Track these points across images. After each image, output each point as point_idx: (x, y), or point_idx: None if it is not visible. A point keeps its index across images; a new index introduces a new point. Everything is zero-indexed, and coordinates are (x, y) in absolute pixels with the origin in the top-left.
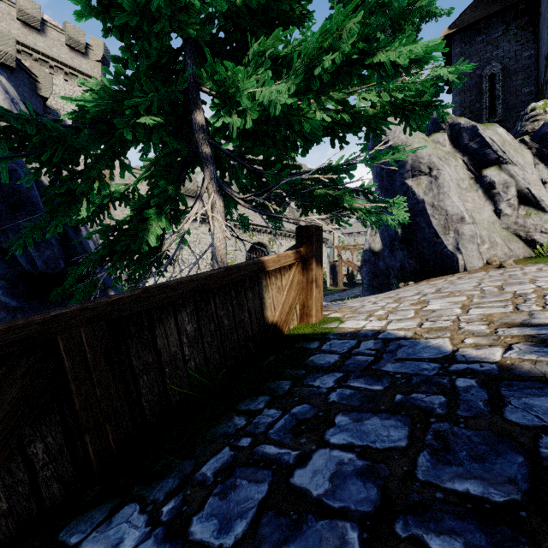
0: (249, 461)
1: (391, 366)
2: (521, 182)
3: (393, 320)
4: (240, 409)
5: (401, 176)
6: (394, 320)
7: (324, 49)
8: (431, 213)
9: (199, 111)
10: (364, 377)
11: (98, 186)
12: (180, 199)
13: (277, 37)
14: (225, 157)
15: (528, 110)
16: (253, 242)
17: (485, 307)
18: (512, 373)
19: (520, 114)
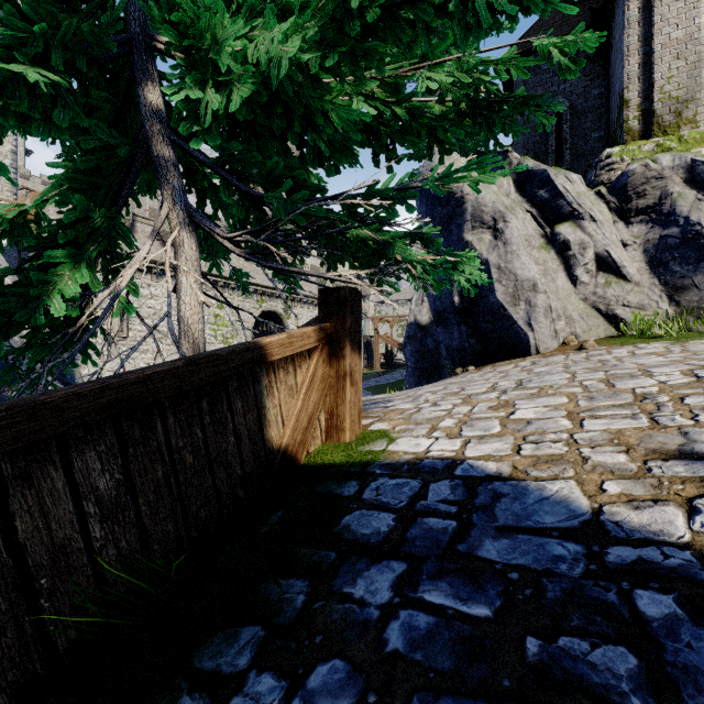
0: None
1: (493, 545)
2: (599, 243)
3: (471, 439)
4: (198, 670)
5: (458, 228)
6: (473, 439)
7: None
8: (496, 277)
9: (154, 86)
10: (448, 576)
11: None
12: (119, 235)
13: None
14: (205, 172)
15: (603, 156)
16: (263, 310)
17: (605, 418)
18: None
19: (589, 163)
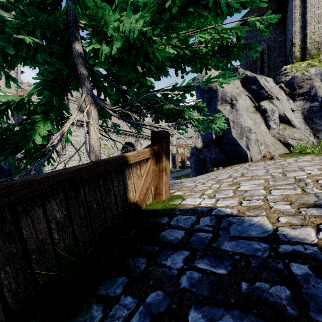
0: None
1: (228, 244)
2: (281, 110)
3: (219, 198)
4: (99, 294)
5: (214, 104)
6: (220, 198)
7: None
8: (232, 126)
9: (79, 42)
10: (208, 257)
11: None
12: (63, 108)
13: None
14: (100, 80)
15: (283, 69)
16: (125, 142)
17: (281, 189)
18: None
19: (276, 72)
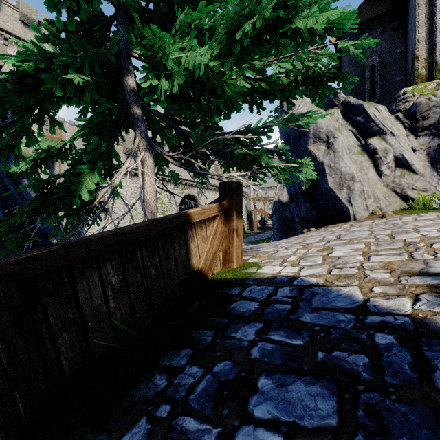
0: (166, 439)
1: (309, 316)
2: (397, 149)
3: (305, 266)
4: (162, 365)
5: (304, 142)
6: (305, 266)
7: (244, 16)
8: (328, 173)
9: (131, 75)
10: (284, 328)
11: (27, 140)
12: (113, 156)
13: (202, 11)
14: (156, 119)
15: (401, 93)
16: (185, 194)
17: (384, 255)
18: (428, 329)
19: (393, 97)
